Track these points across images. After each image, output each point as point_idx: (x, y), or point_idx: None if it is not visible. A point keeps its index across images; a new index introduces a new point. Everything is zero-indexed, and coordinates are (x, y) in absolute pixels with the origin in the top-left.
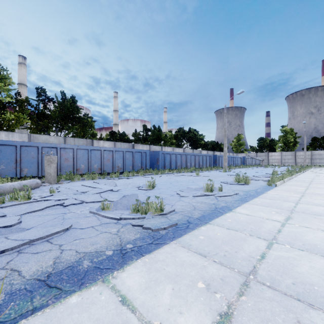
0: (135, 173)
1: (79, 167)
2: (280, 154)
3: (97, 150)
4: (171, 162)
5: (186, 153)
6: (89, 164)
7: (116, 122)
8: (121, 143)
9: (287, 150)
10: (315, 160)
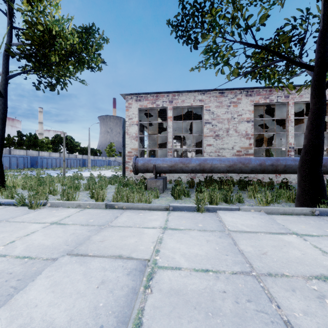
0: (22, 170)
1: None
2: None
3: None
4: (48, 164)
5: (60, 157)
6: None
7: None
8: None
9: None
10: None
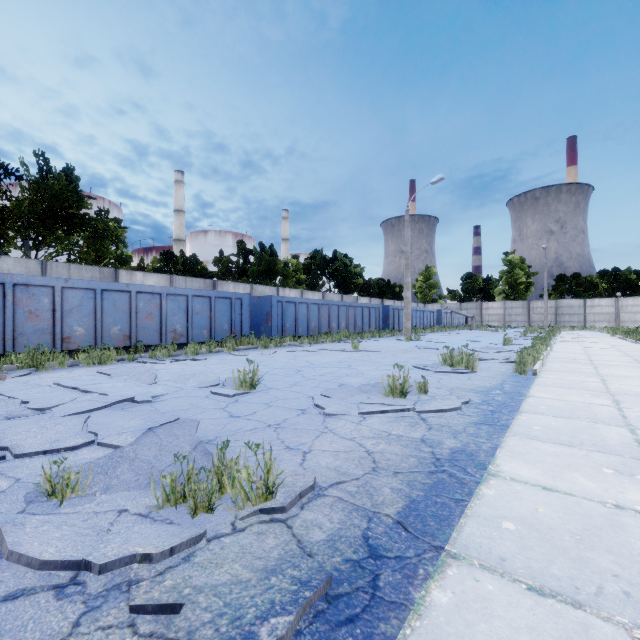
0: (216, 347)
1: (69, 334)
2: (503, 306)
3: (121, 291)
4: (297, 321)
5: (329, 301)
6: (97, 326)
7: (181, 235)
8: (187, 278)
9: (514, 297)
10: (562, 316)
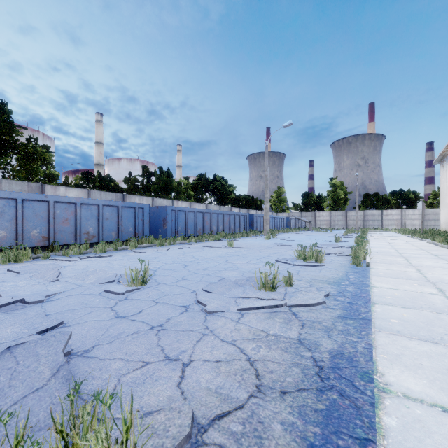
0: (121, 245)
1: None
2: (329, 214)
3: (40, 200)
4: (187, 225)
5: (211, 210)
6: (18, 229)
7: (100, 161)
8: (102, 192)
9: (337, 208)
10: (367, 221)
